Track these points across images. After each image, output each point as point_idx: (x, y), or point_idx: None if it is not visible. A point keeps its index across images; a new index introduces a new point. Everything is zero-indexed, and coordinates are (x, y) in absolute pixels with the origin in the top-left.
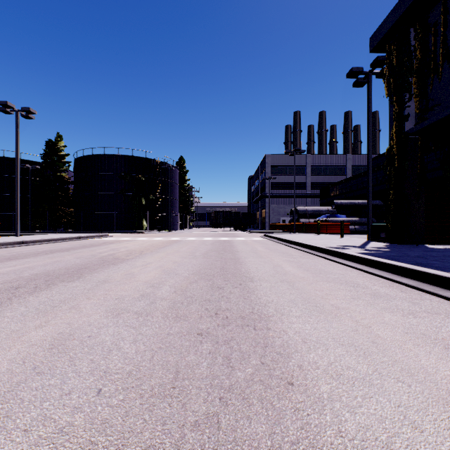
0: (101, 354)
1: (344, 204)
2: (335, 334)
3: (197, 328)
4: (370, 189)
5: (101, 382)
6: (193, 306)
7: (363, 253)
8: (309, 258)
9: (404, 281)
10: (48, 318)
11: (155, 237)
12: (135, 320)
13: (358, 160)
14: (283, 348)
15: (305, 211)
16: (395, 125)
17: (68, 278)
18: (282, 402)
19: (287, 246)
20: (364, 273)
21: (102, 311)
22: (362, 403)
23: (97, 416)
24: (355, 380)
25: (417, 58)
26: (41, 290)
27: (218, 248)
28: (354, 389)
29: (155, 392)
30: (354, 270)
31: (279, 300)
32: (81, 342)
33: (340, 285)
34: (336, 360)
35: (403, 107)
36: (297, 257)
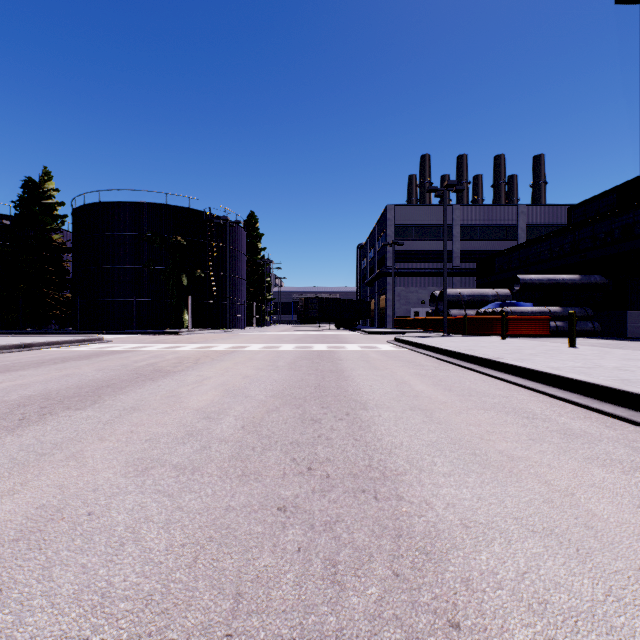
0: None
1: (538, 283)
2: None
3: None
4: None
5: None
6: None
7: None
8: None
9: None
10: None
11: (187, 343)
12: None
13: (537, 215)
14: None
15: (458, 296)
16: None
17: None
18: None
19: (480, 374)
20: None
21: None
22: None
23: None
24: None
25: None
26: None
27: (303, 384)
28: None
29: None
30: None
31: None
32: None
33: None
34: None
35: None
36: None
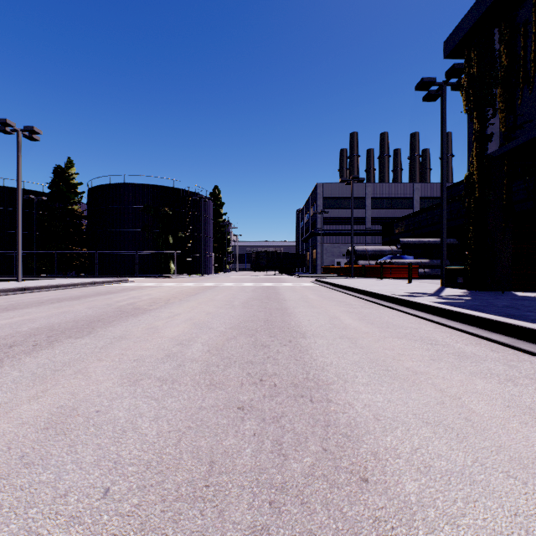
0: (112, 436)
1: (412, 243)
2: (416, 408)
3: (238, 400)
4: (445, 224)
5: (110, 477)
6: (232, 369)
7: (439, 302)
8: (372, 308)
9: (494, 337)
10: (47, 387)
11: (184, 282)
12: (157, 388)
13: (428, 190)
14: (350, 428)
15: (364, 251)
16: (476, 147)
17: (76, 334)
18: (355, 508)
19: (344, 293)
20: (442, 327)
21: (116, 377)
22: (465, 510)
23: (101, 531)
24: (451, 475)
25: (502, 64)
26: (41, 348)
27: (261, 296)
28: (451, 488)
29: (181, 493)
30: (429, 323)
31: (340, 362)
32: (87, 420)
33: (414, 342)
34: (421, 445)
35: (486, 124)
36: (358, 307)
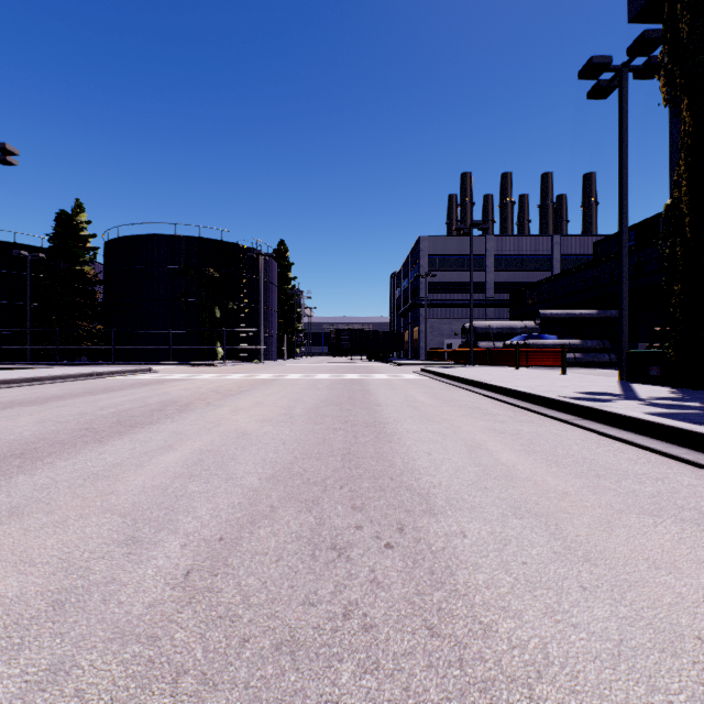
0: None
1: (557, 317)
2: None
3: None
4: (625, 285)
5: None
6: None
7: (661, 414)
8: (532, 422)
9: None
10: None
11: (231, 373)
12: None
13: (572, 246)
14: None
15: (487, 328)
16: (686, 157)
17: None
18: None
19: (470, 392)
20: None
21: None
22: None
23: None
24: None
25: None
26: None
27: (340, 397)
28: None
29: None
30: (672, 462)
31: (570, 648)
32: None
33: (703, 532)
34: None
35: None
36: (507, 420)
